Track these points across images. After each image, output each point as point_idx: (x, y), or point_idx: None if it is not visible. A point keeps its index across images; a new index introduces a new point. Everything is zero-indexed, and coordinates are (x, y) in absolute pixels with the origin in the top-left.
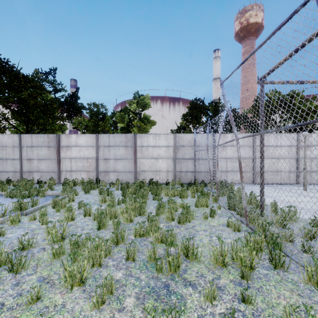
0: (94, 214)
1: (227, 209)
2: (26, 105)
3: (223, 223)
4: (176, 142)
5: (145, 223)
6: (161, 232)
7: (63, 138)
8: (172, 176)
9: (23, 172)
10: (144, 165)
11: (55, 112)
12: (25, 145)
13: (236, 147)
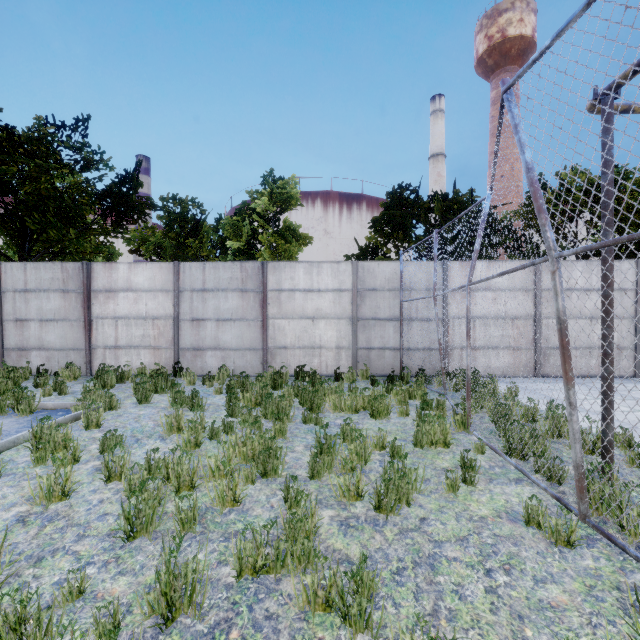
0: (129, 479)
1: (502, 455)
2: (14, 196)
3: (508, 509)
4: (357, 282)
5: (278, 509)
6: (326, 548)
7: (99, 271)
8: (348, 358)
9: (5, 350)
10: (285, 333)
11: (82, 212)
12: (9, 287)
13: (552, 282)
